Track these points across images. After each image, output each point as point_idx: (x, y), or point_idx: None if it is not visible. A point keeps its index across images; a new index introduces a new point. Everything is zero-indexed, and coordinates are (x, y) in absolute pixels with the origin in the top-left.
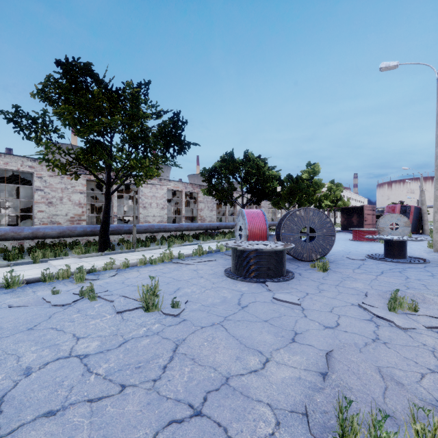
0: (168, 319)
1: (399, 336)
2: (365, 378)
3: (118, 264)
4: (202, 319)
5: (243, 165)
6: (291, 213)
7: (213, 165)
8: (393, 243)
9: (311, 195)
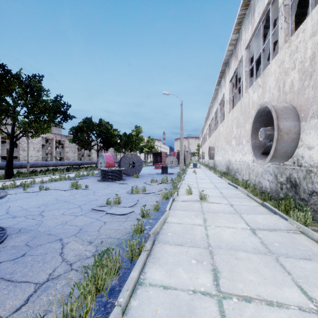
0: (86, 190)
1: (149, 186)
2: (138, 188)
3: (37, 181)
4: (98, 189)
5: (99, 127)
6: (125, 155)
7: (78, 124)
8: (164, 167)
9: (137, 145)
